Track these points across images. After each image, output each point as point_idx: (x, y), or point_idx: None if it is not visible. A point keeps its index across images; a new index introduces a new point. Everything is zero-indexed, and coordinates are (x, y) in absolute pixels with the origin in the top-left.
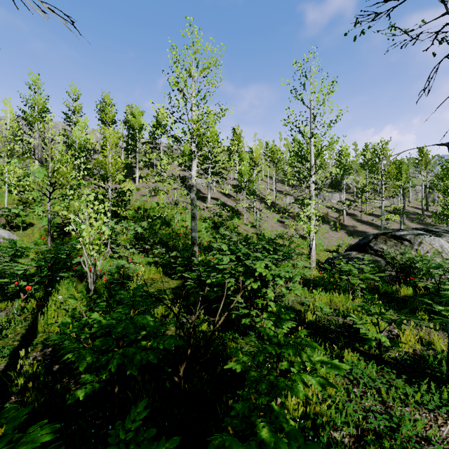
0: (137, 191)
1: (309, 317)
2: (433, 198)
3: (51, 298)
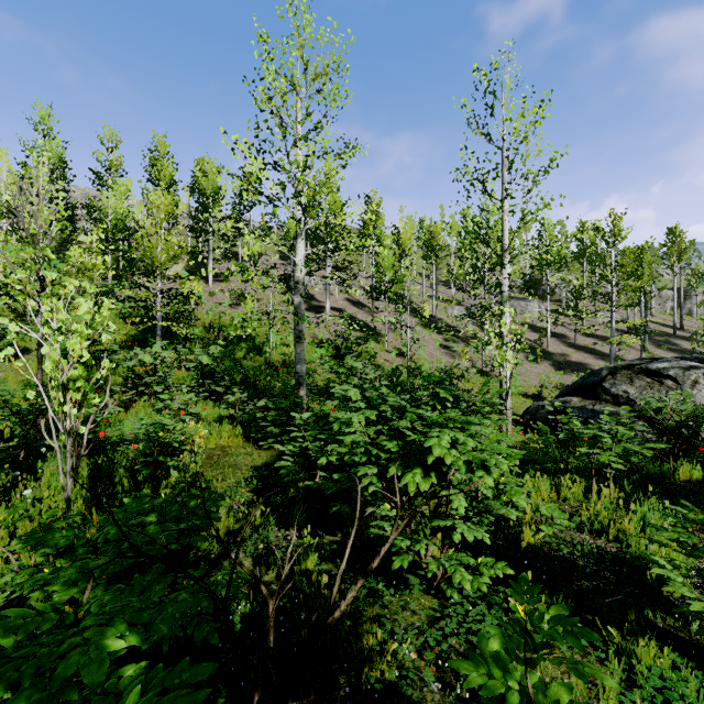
0: (210, 297)
1: (528, 537)
2: (689, 309)
3: (17, 492)
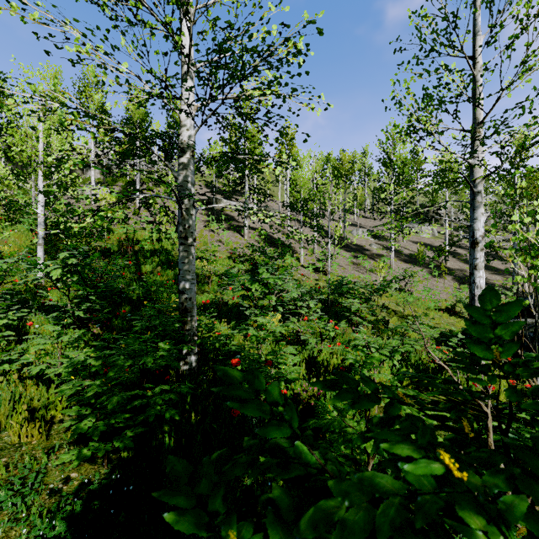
0: (134, 216)
1: None
2: None
3: None
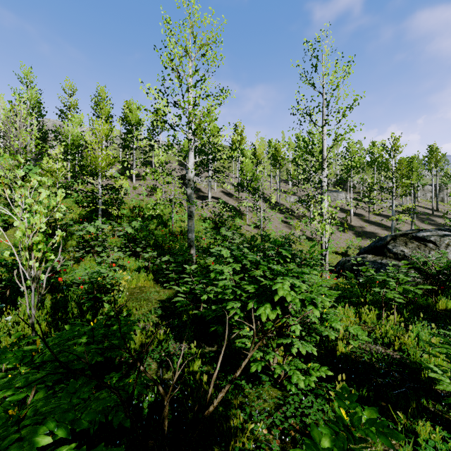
0: (133, 190)
1: (341, 348)
2: (442, 197)
3: (3, 317)
